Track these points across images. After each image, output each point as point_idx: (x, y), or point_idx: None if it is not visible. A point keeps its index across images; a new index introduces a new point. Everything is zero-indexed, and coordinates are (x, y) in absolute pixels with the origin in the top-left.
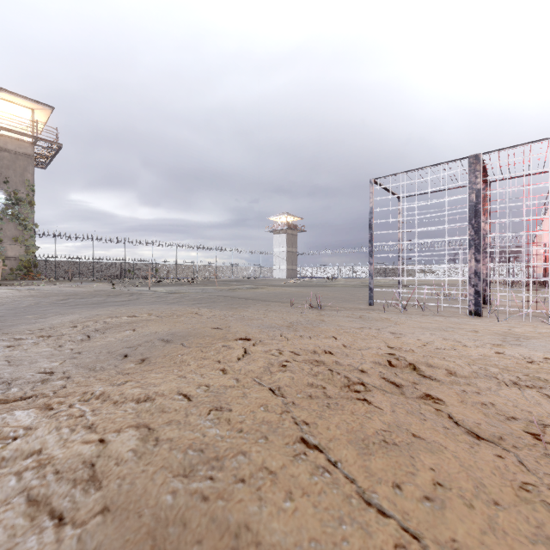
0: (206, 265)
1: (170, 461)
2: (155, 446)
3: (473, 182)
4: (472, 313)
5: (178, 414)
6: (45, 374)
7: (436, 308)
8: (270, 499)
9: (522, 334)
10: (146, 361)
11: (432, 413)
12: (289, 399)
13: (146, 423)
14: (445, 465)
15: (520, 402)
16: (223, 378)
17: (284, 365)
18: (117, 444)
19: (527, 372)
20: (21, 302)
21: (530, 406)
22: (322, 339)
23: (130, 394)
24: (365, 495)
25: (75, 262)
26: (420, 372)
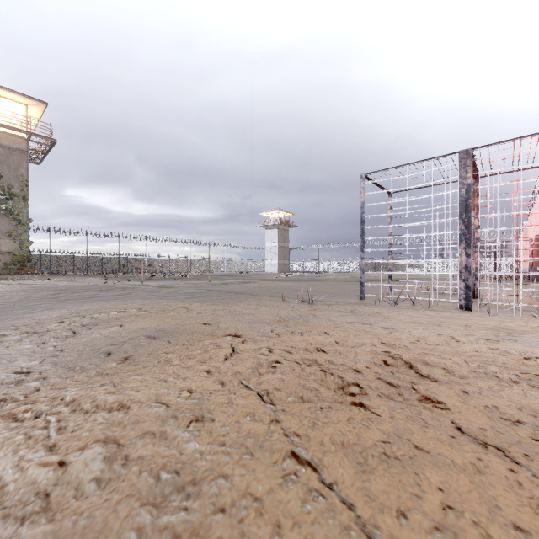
0: (199, 260)
1: (139, 487)
2: (123, 466)
3: (463, 177)
4: (462, 307)
5: (153, 425)
6: (21, 374)
7: (427, 302)
8: (254, 535)
9: (515, 329)
10: (129, 360)
11: (434, 419)
12: (278, 405)
13: (116, 437)
14: (454, 484)
15: (524, 404)
16: (208, 381)
17: (273, 365)
18: (79, 465)
19: (525, 370)
20: (11, 297)
21: (535, 408)
22: (314, 336)
23: (102, 400)
24: (366, 526)
25: (69, 257)
26: (417, 371)
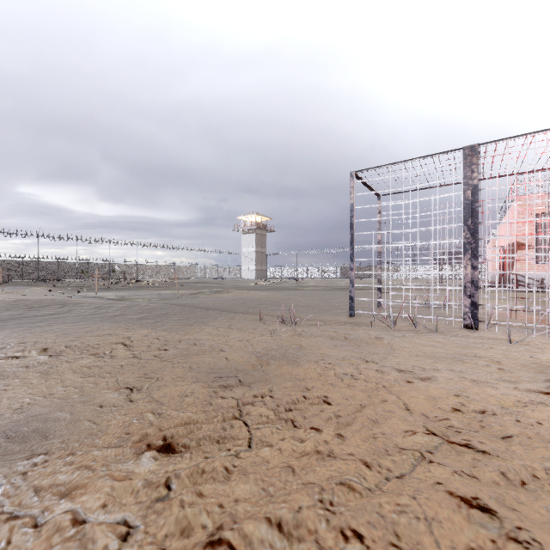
0: (171, 266)
1: None
2: None
3: (468, 177)
4: (468, 327)
5: None
6: None
7: (424, 319)
8: None
9: None
10: None
11: None
12: None
13: None
14: None
15: None
16: None
17: None
18: None
19: None
20: None
21: None
22: (317, 434)
23: None
24: None
25: (17, 261)
26: None
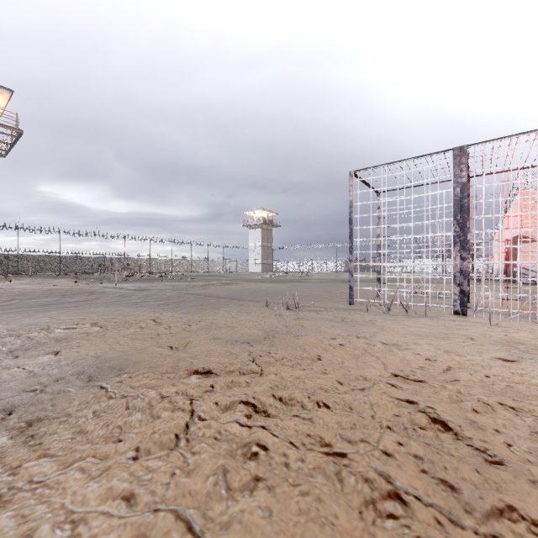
0: (181, 260)
1: None
2: None
3: (458, 175)
4: (457, 313)
5: None
6: None
7: (418, 307)
8: None
9: (525, 343)
10: (33, 428)
11: None
12: None
13: None
14: None
15: None
16: (120, 534)
17: (253, 458)
18: None
19: None
20: None
21: None
22: (309, 370)
23: None
24: None
25: (40, 256)
26: (468, 443)
